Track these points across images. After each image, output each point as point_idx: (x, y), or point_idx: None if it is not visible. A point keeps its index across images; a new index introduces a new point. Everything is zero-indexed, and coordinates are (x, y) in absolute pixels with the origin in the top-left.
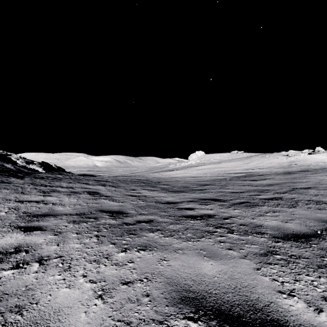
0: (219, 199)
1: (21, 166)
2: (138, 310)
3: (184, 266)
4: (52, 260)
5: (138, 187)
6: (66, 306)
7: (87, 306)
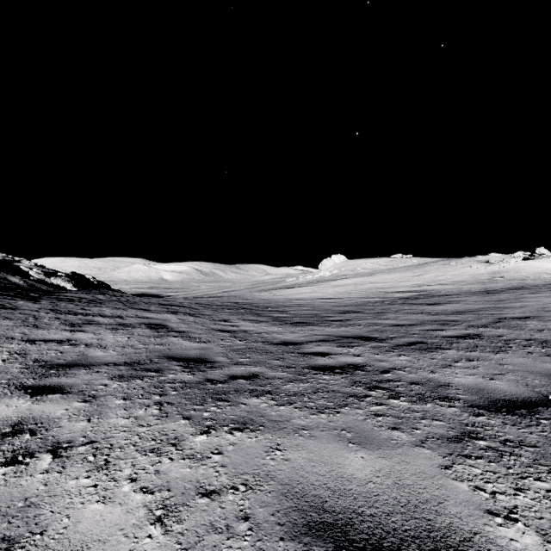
0: (372, 337)
1: (37, 281)
2: (228, 549)
3: (313, 462)
4: (76, 449)
5: (233, 316)
6: (95, 539)
7: (133, 540)
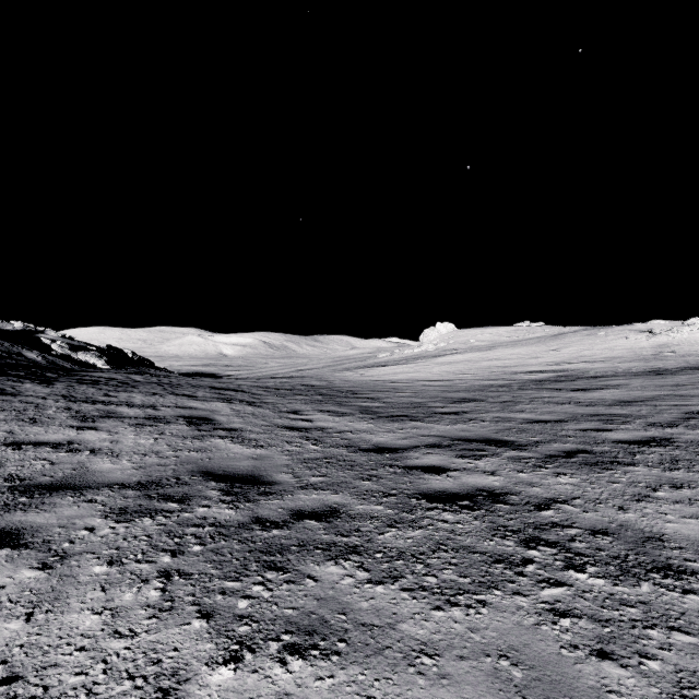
0: (507, 441)
1: (60, 356)
2: None
3: None
4: None
5: (306, 405)
6: None
7: None
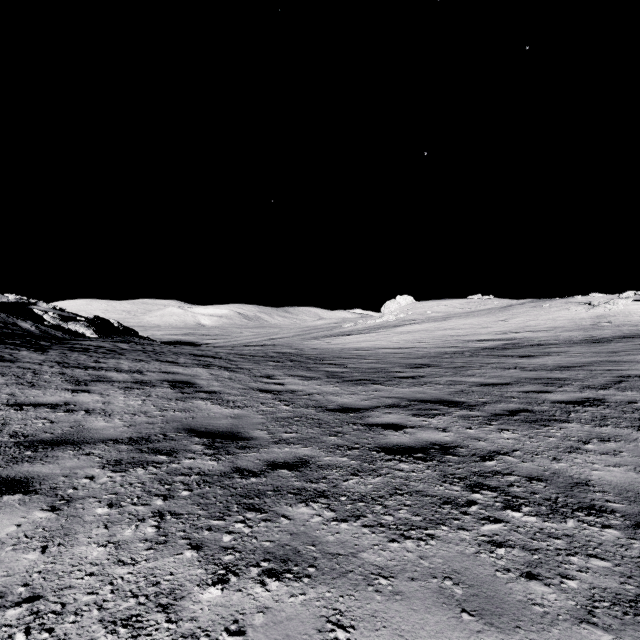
0: (458, 401)
1: (52, 326)
2: None
3: None
4: (3, 615)
5: (278, 370)
6: None
7: None
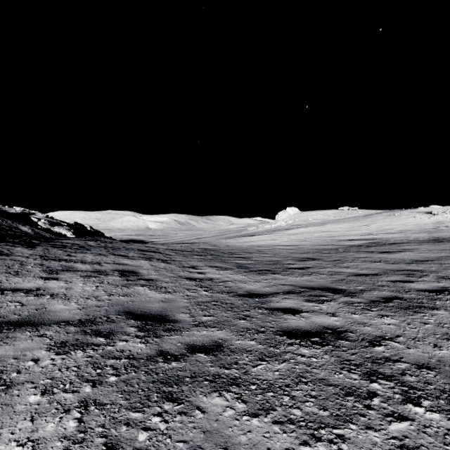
0: (340, 289)
1: (43, 229)
2: None
3: None
4: None
5: (201, 262)
6: None
7: None
